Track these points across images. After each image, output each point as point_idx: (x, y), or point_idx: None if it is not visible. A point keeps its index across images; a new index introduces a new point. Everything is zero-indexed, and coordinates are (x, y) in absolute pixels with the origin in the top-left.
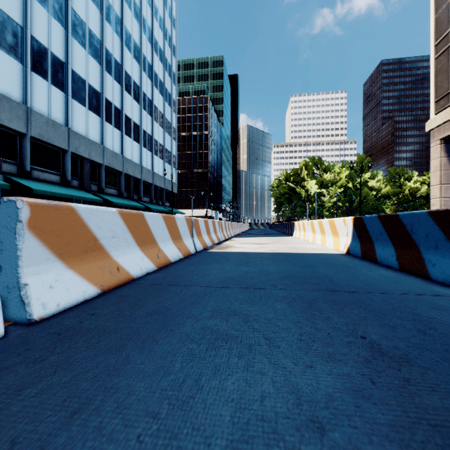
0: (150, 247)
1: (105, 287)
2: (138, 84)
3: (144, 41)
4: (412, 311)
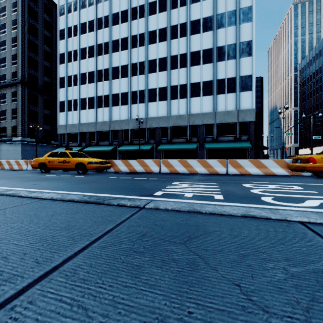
0: None
1: None
2: (165, 56)
3: (174, 14)
4: None
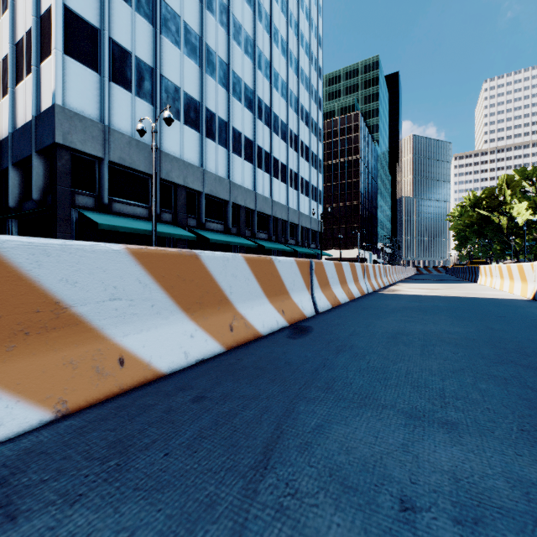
0: (344, 285)
1: (332, 305)
2: (284, 122)
3: (290, 75)
4: (536, 324)
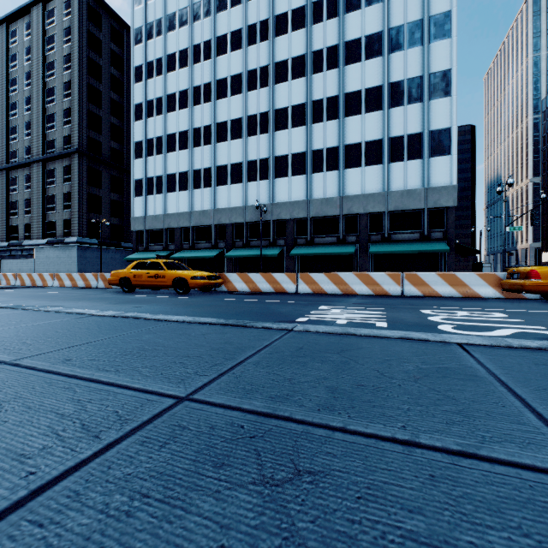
0: None
1: None
2: (302, 102)
3: (318, 31)
4: None
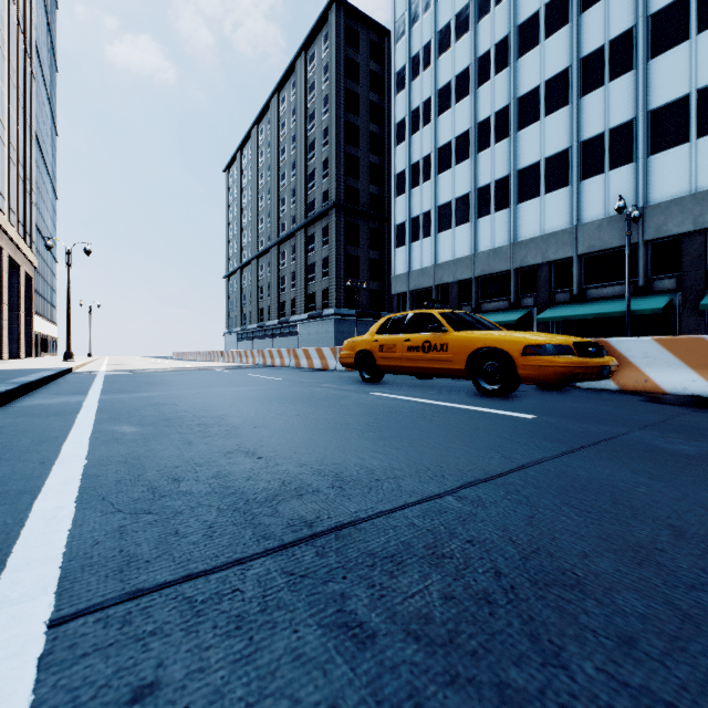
0: None
1: None
2: None
3: None
4: None
